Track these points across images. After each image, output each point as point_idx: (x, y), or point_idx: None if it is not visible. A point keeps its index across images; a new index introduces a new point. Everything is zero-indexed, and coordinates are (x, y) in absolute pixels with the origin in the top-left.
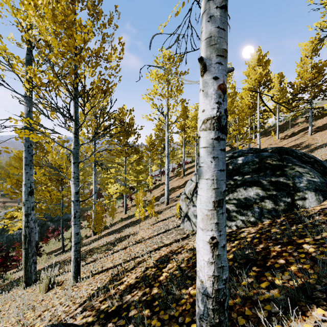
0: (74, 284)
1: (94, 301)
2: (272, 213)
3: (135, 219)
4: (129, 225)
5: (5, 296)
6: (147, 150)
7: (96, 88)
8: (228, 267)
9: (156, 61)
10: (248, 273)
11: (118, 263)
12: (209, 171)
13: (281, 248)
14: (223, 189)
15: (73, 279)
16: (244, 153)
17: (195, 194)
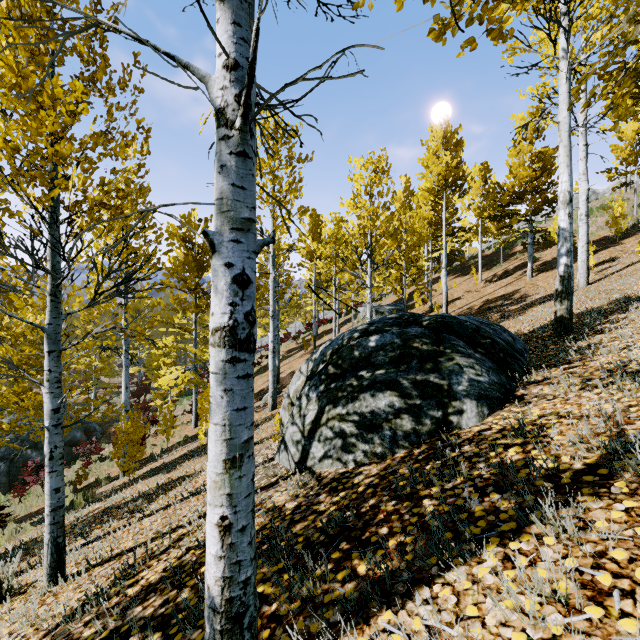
0: (50, 590)
1: (76, 622)
2: (410, 439)
3: None
4: (194, 454)
5: None
6: None
7: (88, 215)
8: (250, 561)
9: None
10: (331, 554)
11: (145, 540)
12: (219, 412)
13: (395, 505)
14: (243, 438)
15: (49, 579)
16: (387, 324)
17: (298, 401)
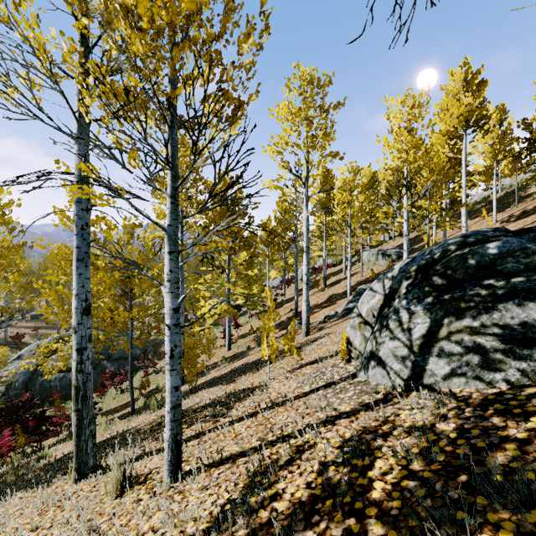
0: (172, 486)
1: (228, 534)
2: None
3: (250, 359)
4: (243, 370)
5: (43, 495)
6: (264, 245)
7: (223, 97)
8: None
9: (288, 86)
10: None
11: (251, 446)
12: None
13: None
14: None
15: (169, 474)
16: (488, 235)
17: (395, 315)
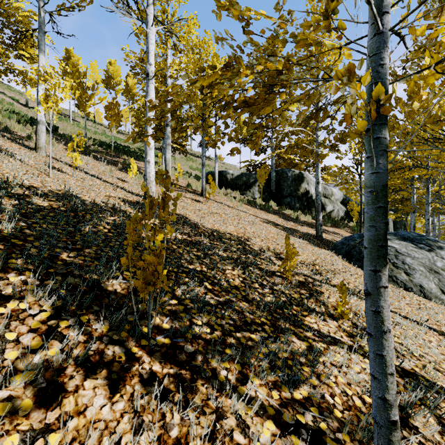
0: None
1: None
2: None
3: None
4: None
5: None
6: None
7: None
8: None
9: None
10: None
11: None
12: None
13: None
14: None
15: None
16: None
17: None
